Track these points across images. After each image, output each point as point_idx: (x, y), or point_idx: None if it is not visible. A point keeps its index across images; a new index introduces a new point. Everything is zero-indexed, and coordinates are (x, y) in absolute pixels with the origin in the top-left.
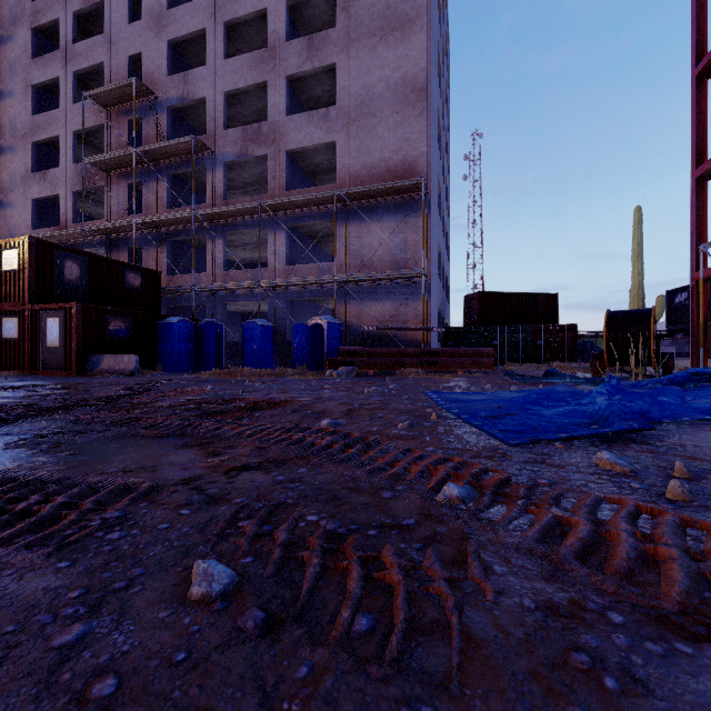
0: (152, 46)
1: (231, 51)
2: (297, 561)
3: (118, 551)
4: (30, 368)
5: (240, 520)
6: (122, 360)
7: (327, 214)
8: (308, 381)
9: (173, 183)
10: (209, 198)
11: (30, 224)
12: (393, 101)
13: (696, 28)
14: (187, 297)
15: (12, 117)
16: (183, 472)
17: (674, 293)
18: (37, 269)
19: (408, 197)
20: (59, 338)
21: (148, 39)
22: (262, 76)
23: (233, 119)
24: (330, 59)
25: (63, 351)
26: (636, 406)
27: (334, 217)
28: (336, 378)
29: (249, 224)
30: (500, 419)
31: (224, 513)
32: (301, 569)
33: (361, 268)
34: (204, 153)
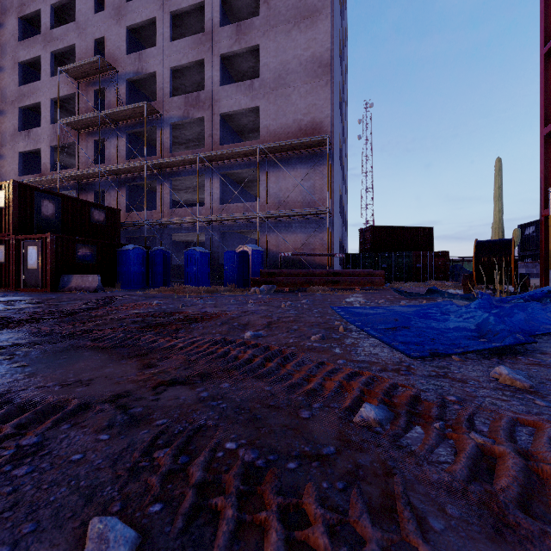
0: (114, 31)
1: (176, 36)
2: (209, 510)
3: (17, 494)
4: (14, 286)
5: (157, 448)
6: (87, 280)
7: (251, 164)
8: (236, 297)
9: (130, 140)
10: (158, 151)
11: (17, 172)
12: (304, 74)
13: (544, 16)
14: (141, 229)
15: (3, 87)
16: (115, 387)
17: (524, 227)
18: (19, 207)
19: (316, 150)
20: (37, 262)
21: (110, 26)
22: (200, 54)
23: (178, 89)
24: (254, 41)
25: (40, 272)
26: (514, 320)
27: (258, 166)
28: (258, 294)
29: (190, 172)
30: (398, 332)
31: (143, 439)
32: (213, 523)
33: (279, 206)
34: (155, 116)
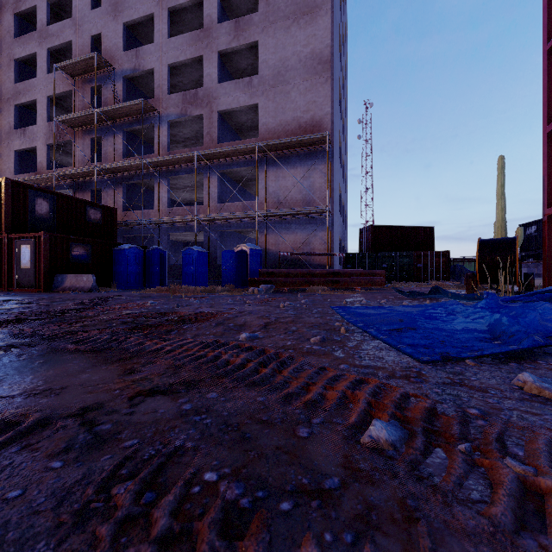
0: (110, 27)
1: (174, 32)
2: None
3: None
4: (6, 286)
5: (118, 481)
6: (82, 279)
7: (250, 162)
8: (233, 297)
9: (128, 138)
10: (156, 149)
11: (13, 171)
12: (304, 71)
13: (547, 12)
14: (138, 229)
15: None
16: (87, 397)
17: (526, 227)
18: (12, 205)
19: (315, 148)
20: (30, 261)
21: (107, 22)
22: (198, 51)
23: (176, 87)
24: (253, 37)
25: (34, 272)
26: (527, 321)
27: (256, 164)
28: (257, 294)
29: (188, 171)
30: (404, 333)
31: (103, 468)
32: None
33: (278, 205)
34: (152, 114)
